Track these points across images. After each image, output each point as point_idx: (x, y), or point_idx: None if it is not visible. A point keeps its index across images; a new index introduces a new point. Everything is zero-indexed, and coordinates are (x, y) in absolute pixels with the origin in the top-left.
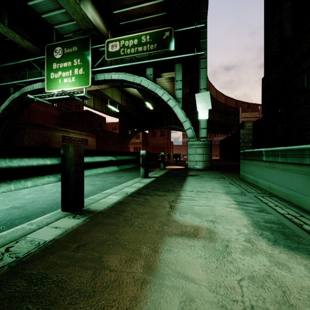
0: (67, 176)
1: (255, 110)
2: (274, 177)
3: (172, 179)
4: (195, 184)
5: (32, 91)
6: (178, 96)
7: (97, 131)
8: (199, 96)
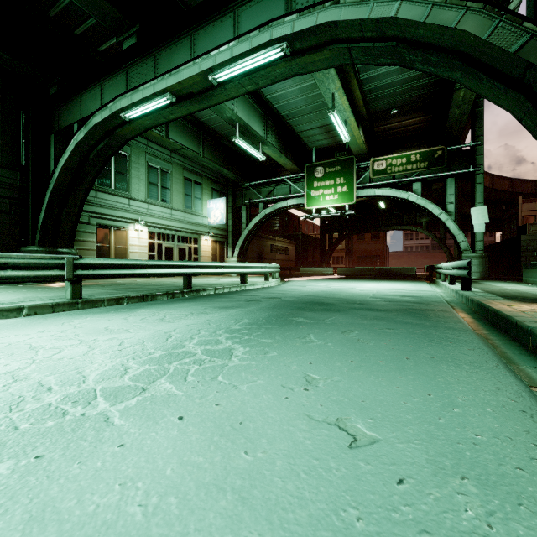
0: None
1: None
2: None
3: None
4: (490, 283)
5: (285, 206)
6: (449, 209)
7: (296, 236)
8: (475, 210)
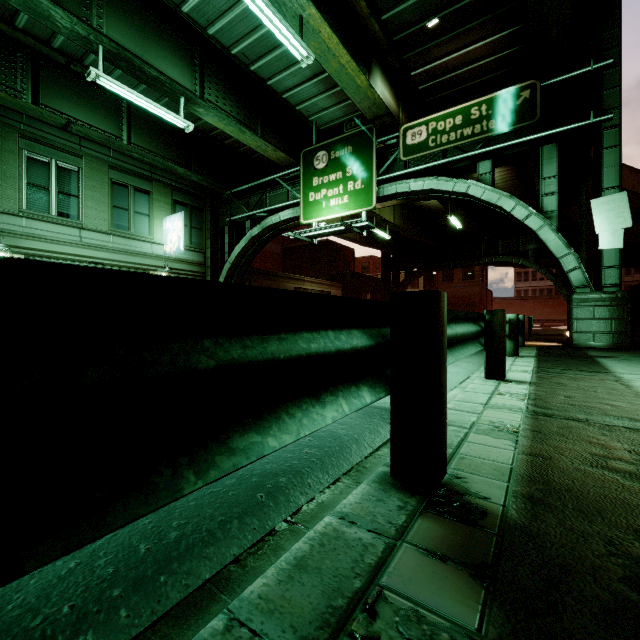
0: (495, 342)
1: None
2: None
3: (571, 360)
4: (627, 367)
5: (278, 223)
6: (548, 207)
7: (343, 276)
8: (601, 204)
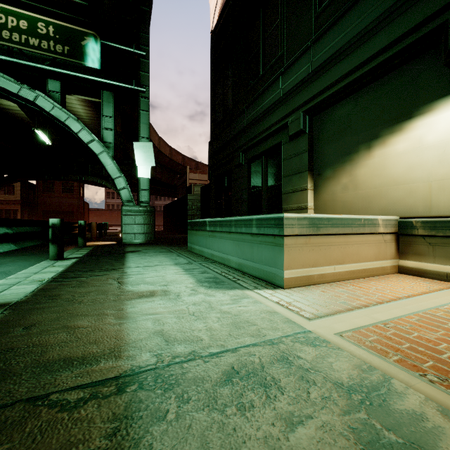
0: None
1: (204, 172)
2: (215, 244)
3: (106, 258)
4: (139, 260)
5: None
6: (107, 138)
7: None
8: (139, 146)
